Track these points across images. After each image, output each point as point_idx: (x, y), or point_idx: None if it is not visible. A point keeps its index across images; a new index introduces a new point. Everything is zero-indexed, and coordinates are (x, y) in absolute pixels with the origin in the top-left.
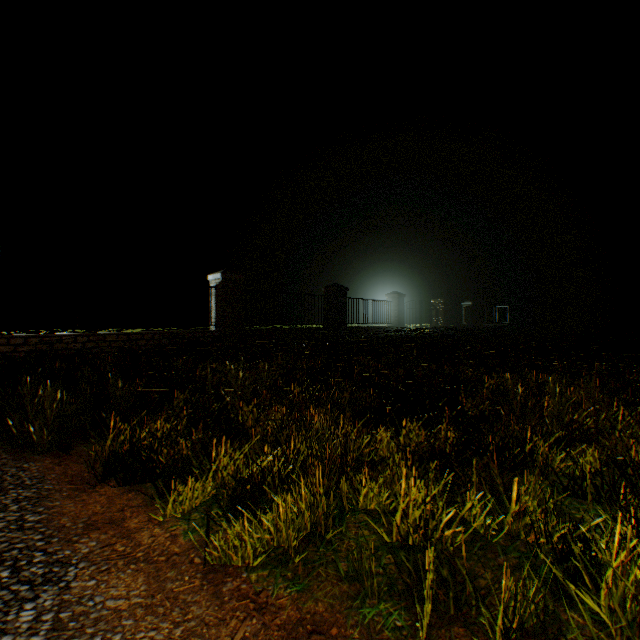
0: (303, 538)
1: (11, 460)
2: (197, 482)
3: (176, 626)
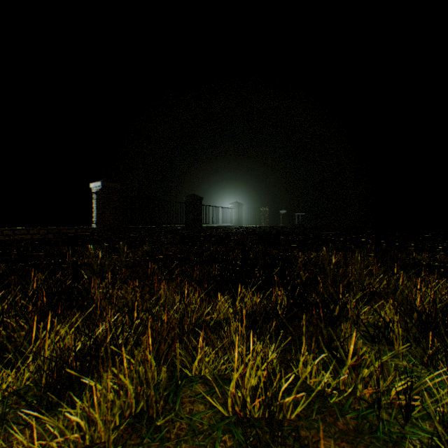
0: (127, 427)
1: None
2: (6, 369)
3: None
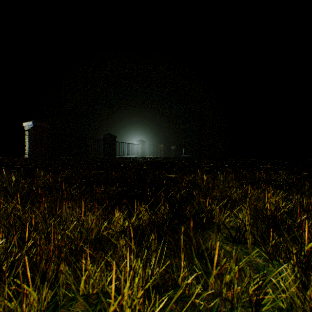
0: None
1: None
2: None
3: None
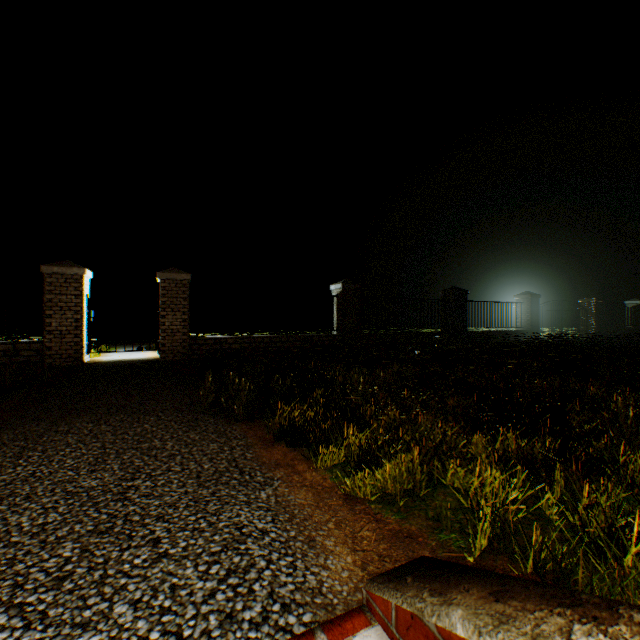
0: (405, 494)
1: (226, 423)
2: (335, 450)
3: (332, 517)
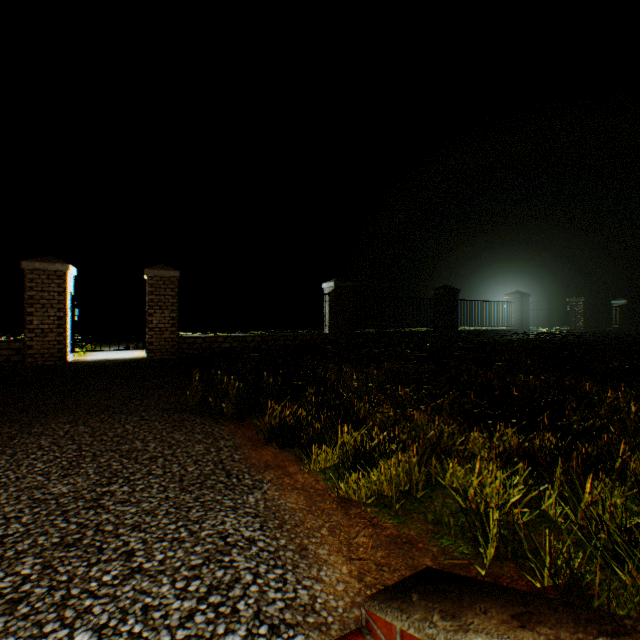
0: (402, 496)
1: (213, 423)
2: (329, 450)
3: (325, 522)
